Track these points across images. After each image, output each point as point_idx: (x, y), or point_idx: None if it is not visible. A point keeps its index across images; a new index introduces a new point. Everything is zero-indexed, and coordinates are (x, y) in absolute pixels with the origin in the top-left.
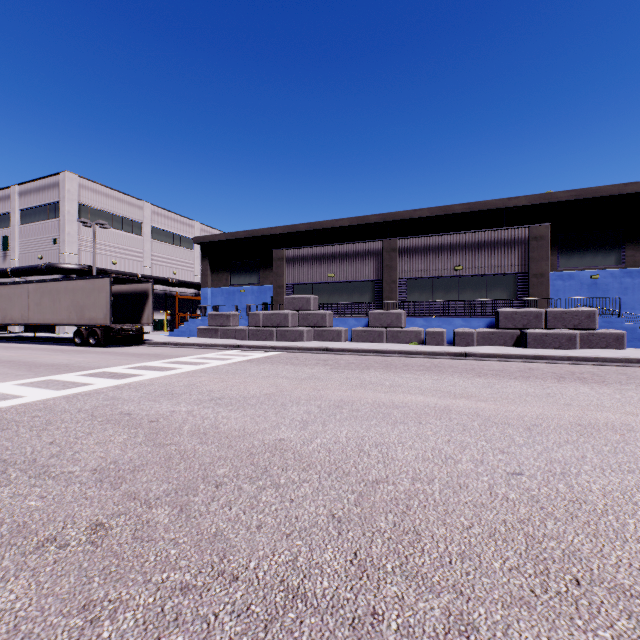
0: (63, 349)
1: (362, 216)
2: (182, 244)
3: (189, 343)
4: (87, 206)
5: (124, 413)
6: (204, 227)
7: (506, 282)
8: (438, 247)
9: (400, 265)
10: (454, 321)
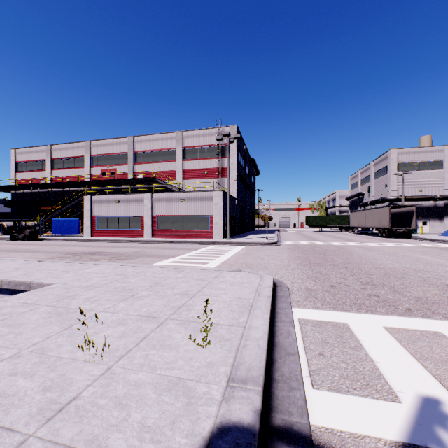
0: (371, 237)
1: None
2: None
3: (430, 239)
4: (402, 163)
5: (343, 247)
6: None
7: None
8: None
9: None
10: None
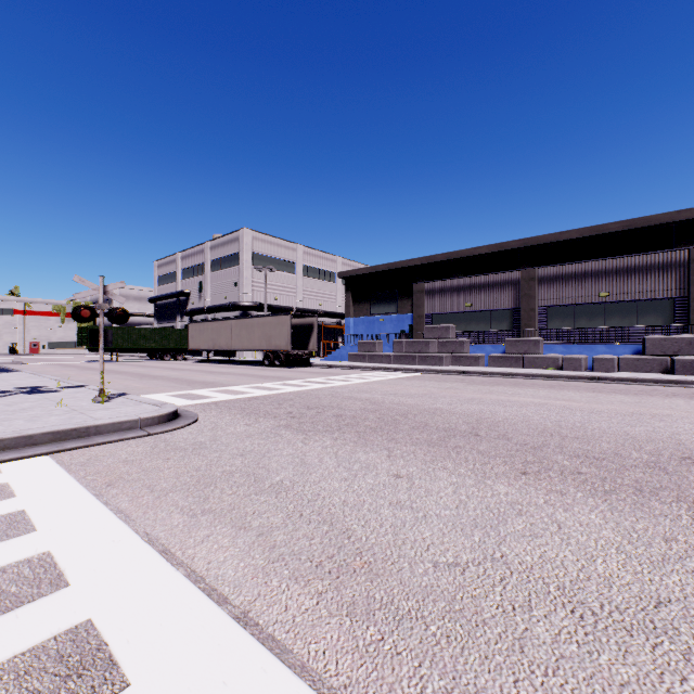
0: (260, 368)
1: (502, 243)
2: (326, 278)
3: (346, 365)
4: (257, 254)
5: (349, 396)
6: (344, 261)
7: (661, 307)
8: (581, 274)
9: (539, 293)
10: (596, 348)
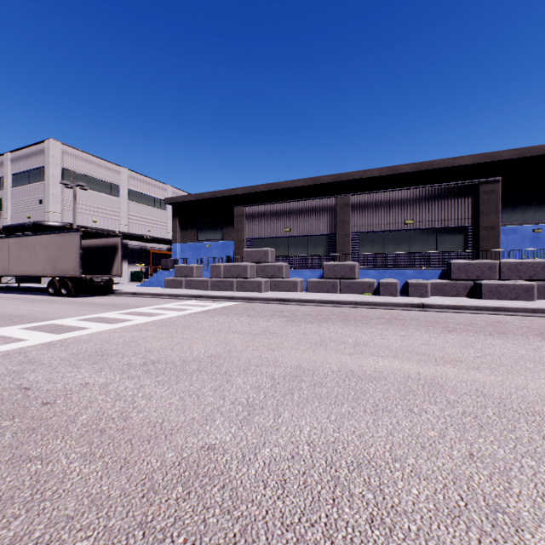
0: (36, 299)
1: (316, 177)
2: (156, 205)
3: (154, 293)
4: (70, 170)
5: (21, 387)
6: (176, 190)
7: (456, 235)
8: (389, 202)
9: (353, 220)
10: (406, 272)
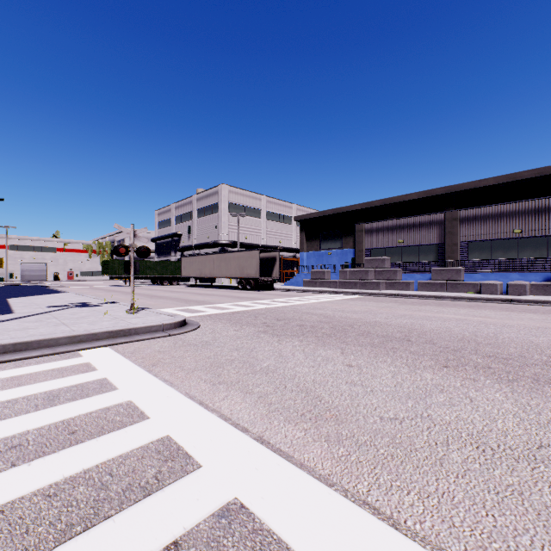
0: (235, 291)
1: (428, 190)
2: (284, 221)
3: (302, 289)
4: (232, 203)
5: (307, 312)
6: (299, 207)
7: None
8: (497, 215)
9: (461, 231)
10: (510, 275)
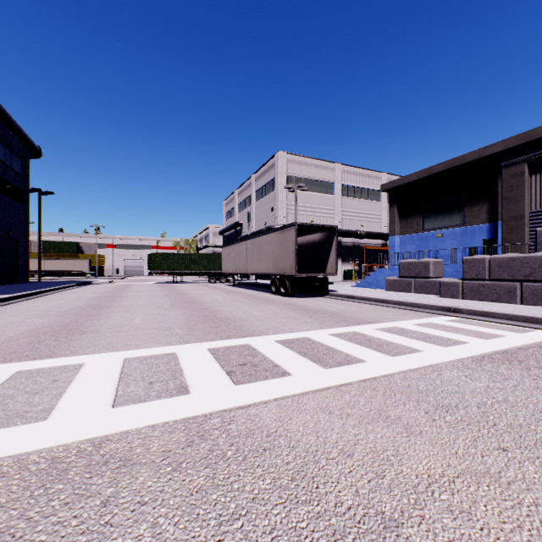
0: (260, 296)
1: None
2: (369, 197)
3: (375, 298)
4: (292, 176)
5: None
6: (391, 177)
7: None
8: None
9: None
10: None
